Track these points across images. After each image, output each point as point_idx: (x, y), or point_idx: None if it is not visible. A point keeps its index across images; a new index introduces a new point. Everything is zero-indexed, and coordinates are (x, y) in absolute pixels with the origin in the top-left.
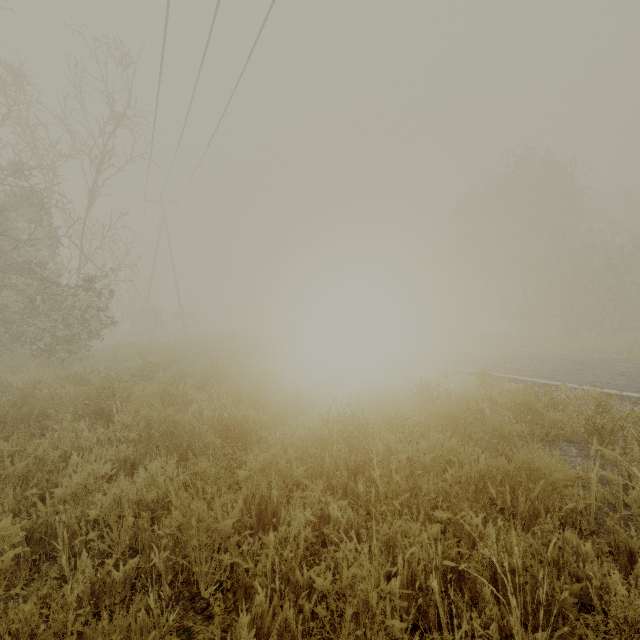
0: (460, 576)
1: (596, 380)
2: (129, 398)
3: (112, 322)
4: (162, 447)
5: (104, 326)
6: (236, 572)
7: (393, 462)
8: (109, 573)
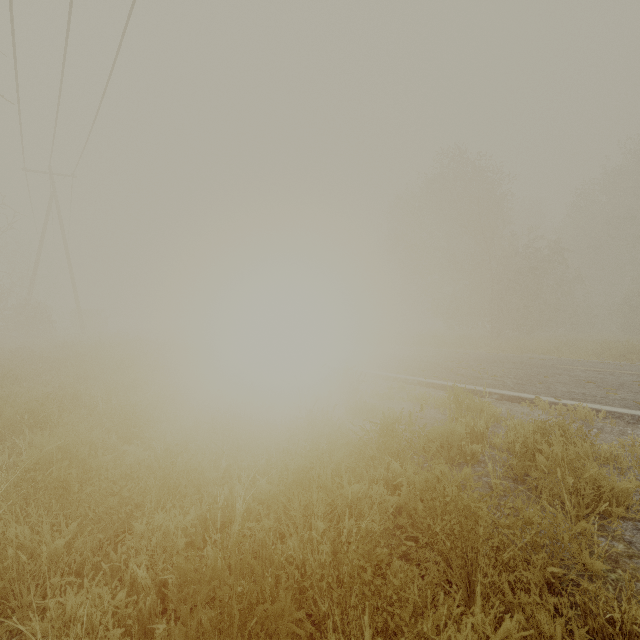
0: None
1: (568, 390)
2: None
3: None
4: None
5: None
6: None
7: None
8: None
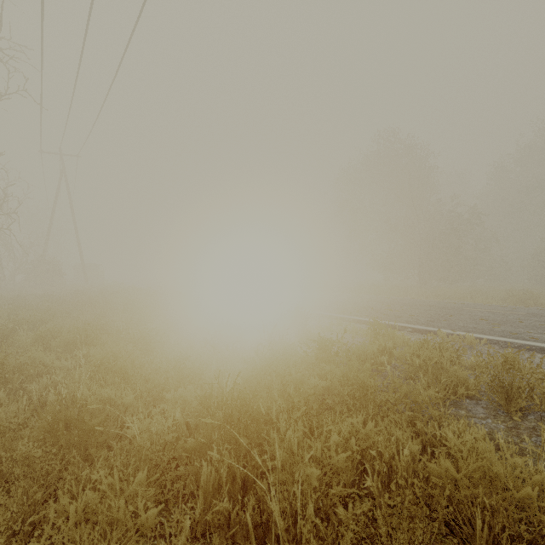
0: None
1: (464, 325)
2: None
3: None
4: None
5: None
6: None
7: (296, 472)
8: None
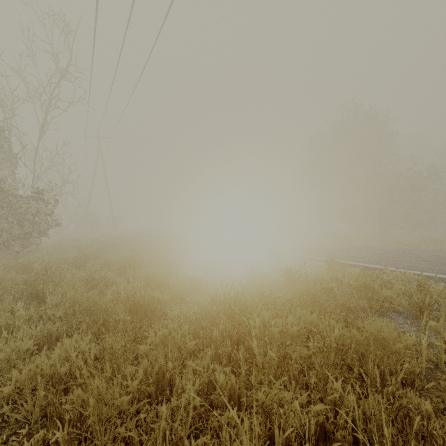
0: (326, 436)
1: (408, 265)
2: (61, 282)
3: (57, 224)
4: (82, 323)
5: (50, 227)
6: (132, 442)
7: (267, 334)
8: (20, 443)
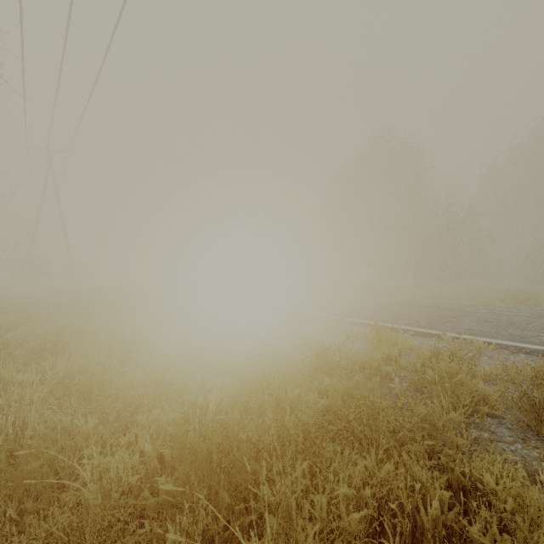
0: None
1: (469, 328)
2: None
3: None
4: None
5: None
6: None
7: None
8: None
